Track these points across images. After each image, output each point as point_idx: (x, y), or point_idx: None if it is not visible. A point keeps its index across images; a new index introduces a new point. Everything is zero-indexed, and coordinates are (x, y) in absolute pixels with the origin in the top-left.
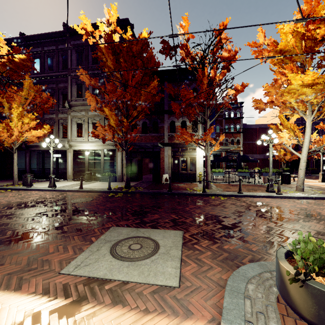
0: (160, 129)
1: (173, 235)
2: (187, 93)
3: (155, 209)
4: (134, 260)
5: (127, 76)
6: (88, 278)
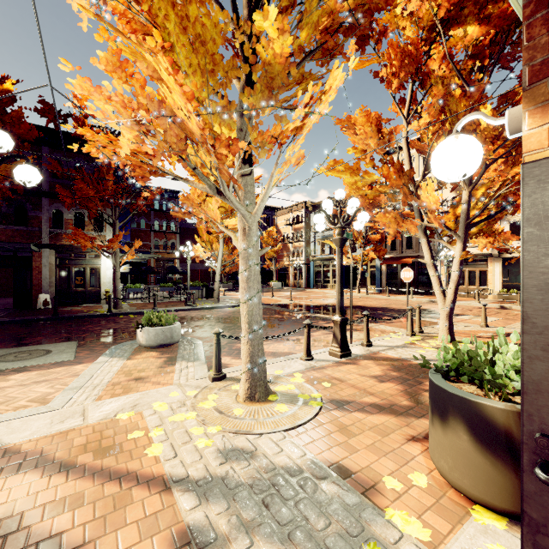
0: (33, 221)
1: (67, 344)
2: (84, 186)
3: (35, 334)
4: (27, 359)
5: None
6: None
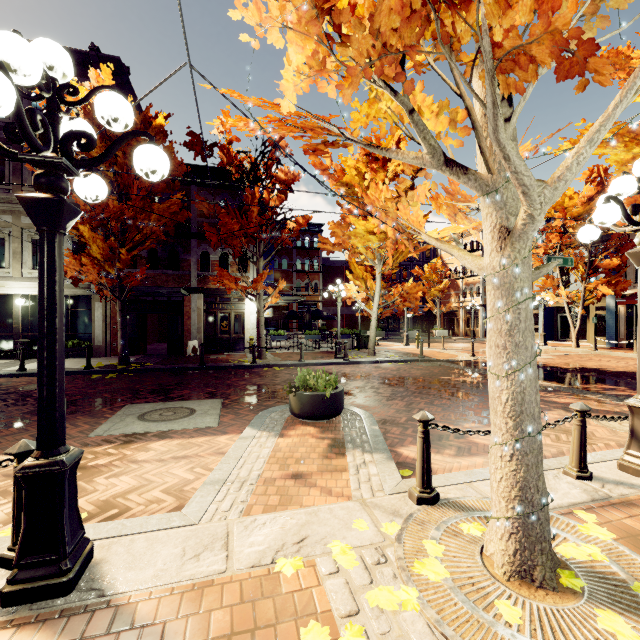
0: (183, 264)
1: (211, 402)
2: (229, 220)
3: (182, 386)
4: (170, 420)
5: (127, 179)
6: (126, 434)
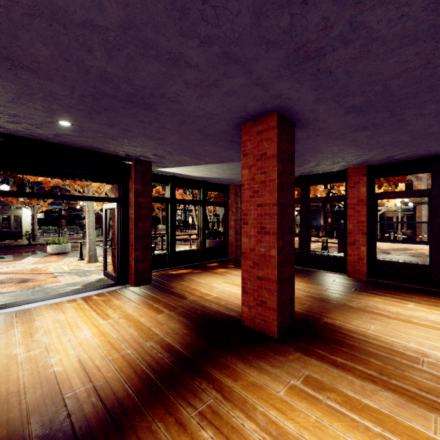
0: None
1: (7, 256)
2: None
3: None
4: None
5: None
6: None
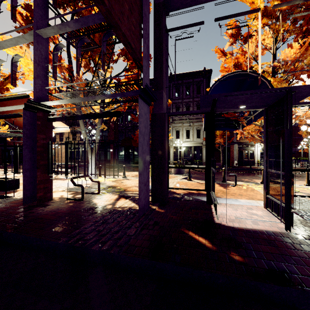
0: (230, 134)
1: None
2: None
3: (258, 173)
4: None
5: None
6: None
